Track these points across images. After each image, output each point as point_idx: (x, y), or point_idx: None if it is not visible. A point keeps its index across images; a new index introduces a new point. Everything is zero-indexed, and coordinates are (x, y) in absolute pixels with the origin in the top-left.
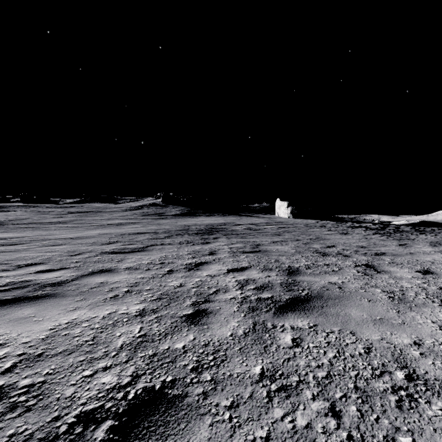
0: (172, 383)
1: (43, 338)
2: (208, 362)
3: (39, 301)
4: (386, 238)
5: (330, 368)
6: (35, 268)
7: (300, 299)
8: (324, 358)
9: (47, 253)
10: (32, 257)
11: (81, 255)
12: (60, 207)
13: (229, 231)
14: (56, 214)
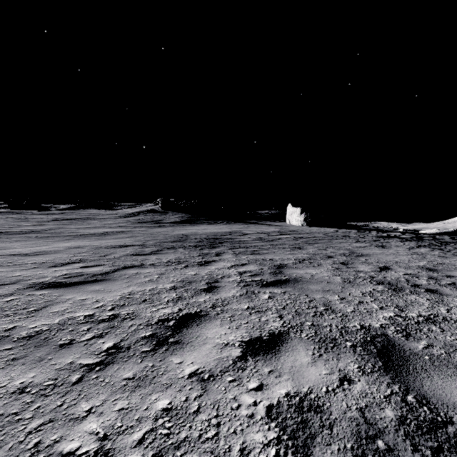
0: None
1: None
2: None
3: None
4: (443, 253)
5: None
6: None
7: None
8: None
9: None
10: None
11: None
12: (47, 214)
13: (236, 242)
14: (37, 221)
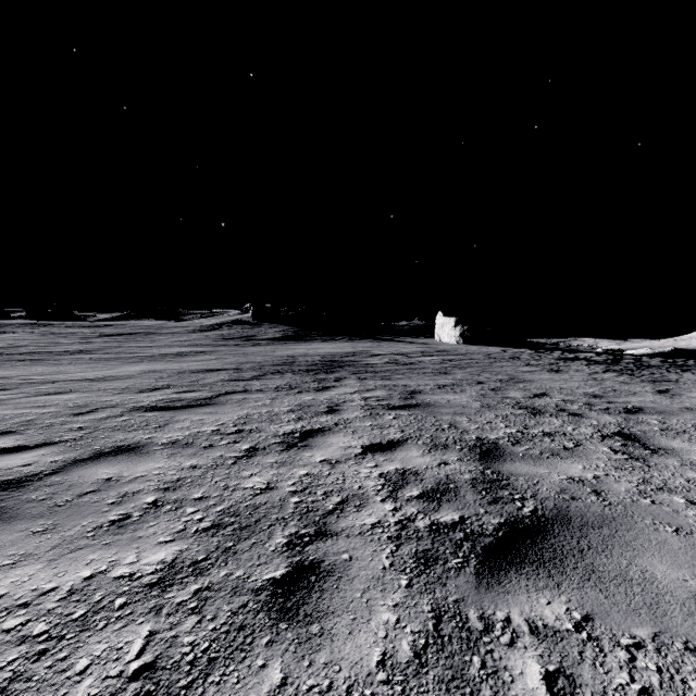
0: None
1: None
2: None
3: None
4: (629, 379)
5: None
6: None
7: (523, 527)
8: None
9: (35, 410)
10: (3, 417)
11: (95, 413)
12: (88, 326)
13: (361, 365)
14: (80, 337)
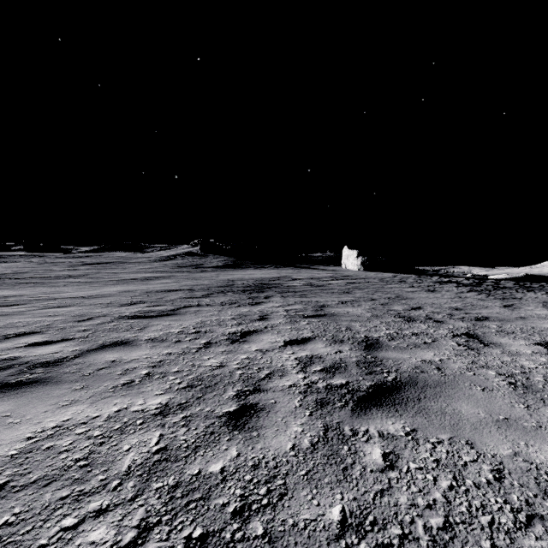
0: (201, 542)
1: (13, 454)
2: (260, 498)
3: (21, 390)
4: (485, 297)
5: (447, 509)
6: (27, 339)
7: (386, 387)
8: (436, 490)
9: (48, 318)
10: (27, 323)
11: (92, 320)
12: (72, 257)
13: (285, 287)
14: (67, 266)
